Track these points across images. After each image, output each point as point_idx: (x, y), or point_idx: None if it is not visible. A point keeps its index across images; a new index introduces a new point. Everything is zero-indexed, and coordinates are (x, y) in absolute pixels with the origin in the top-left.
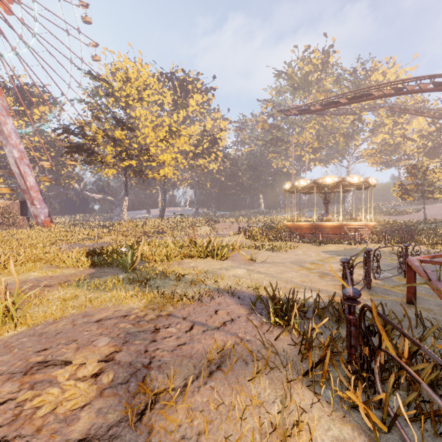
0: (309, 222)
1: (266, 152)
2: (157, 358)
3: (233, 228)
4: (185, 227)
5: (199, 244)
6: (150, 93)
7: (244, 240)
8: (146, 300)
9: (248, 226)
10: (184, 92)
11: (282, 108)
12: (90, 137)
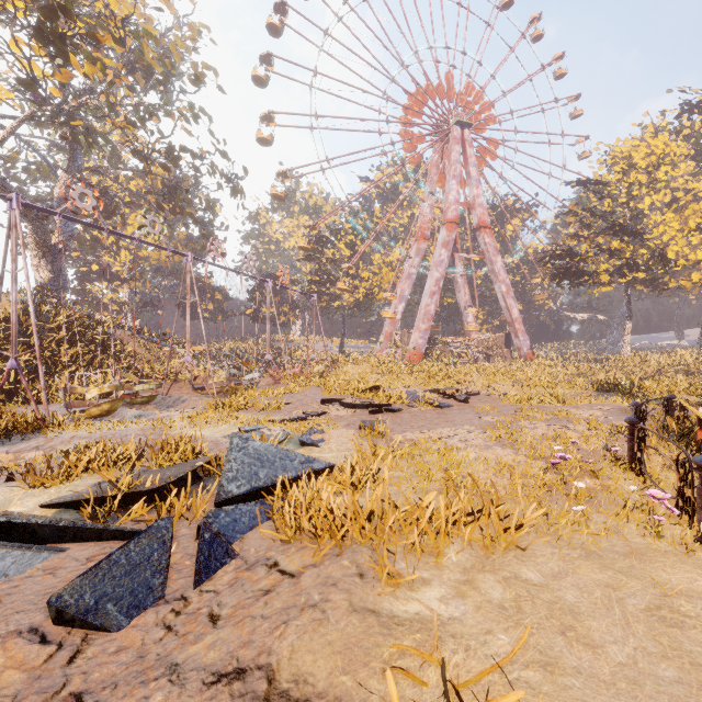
0: None
1: None
2: None
3: None
4: None
5: None
6: (669, 168)
7: None
8: None
9: None
10: None
11: None
12: (579, 256)
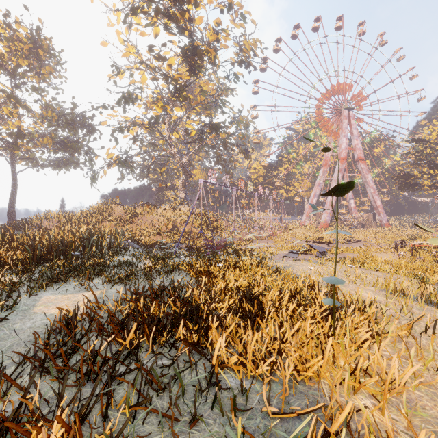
0: None
1: None
2: None
3: None
4: None
5: None
6: None
7: None
8: None
9: None
10: None
11: None
12: (413, 177)
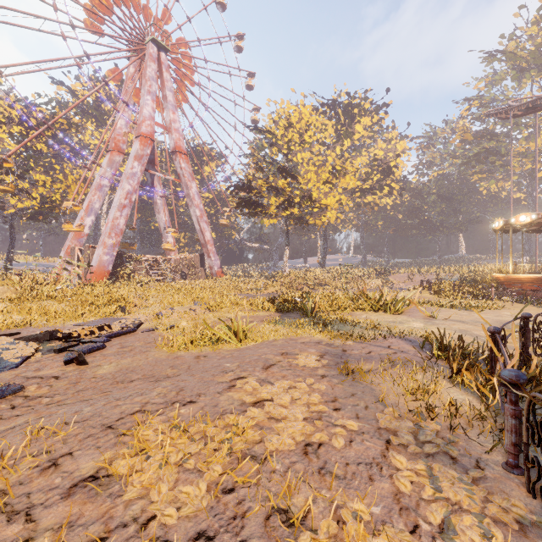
0: (538, 273)
1: (469, 174)
2: (349, 361)
3: (414, 281)
4: (350, 279)
5: (370, 297)
6: (312, 134)
7: (428, 296)
8: (329, 337)
9: (437, 279)
10: (348, 119)
11: (497, 104)
12: (256, 190)
